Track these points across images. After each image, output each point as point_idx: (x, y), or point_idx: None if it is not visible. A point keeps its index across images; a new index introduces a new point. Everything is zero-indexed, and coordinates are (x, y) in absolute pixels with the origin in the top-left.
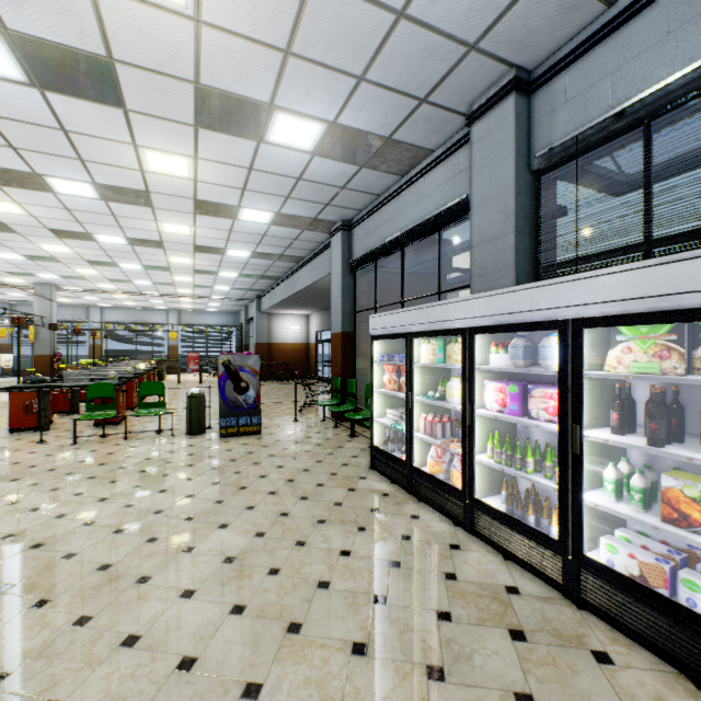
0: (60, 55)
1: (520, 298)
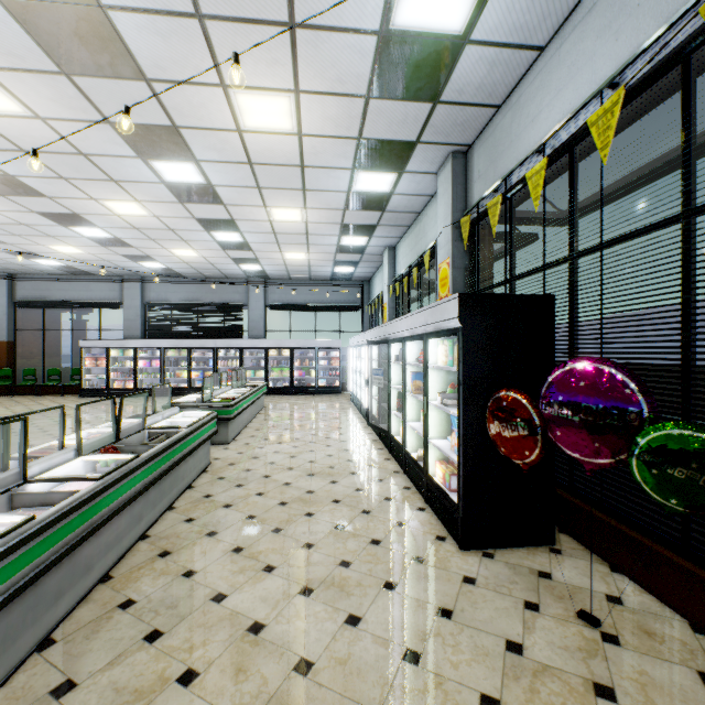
0: None
1: (152, 342)
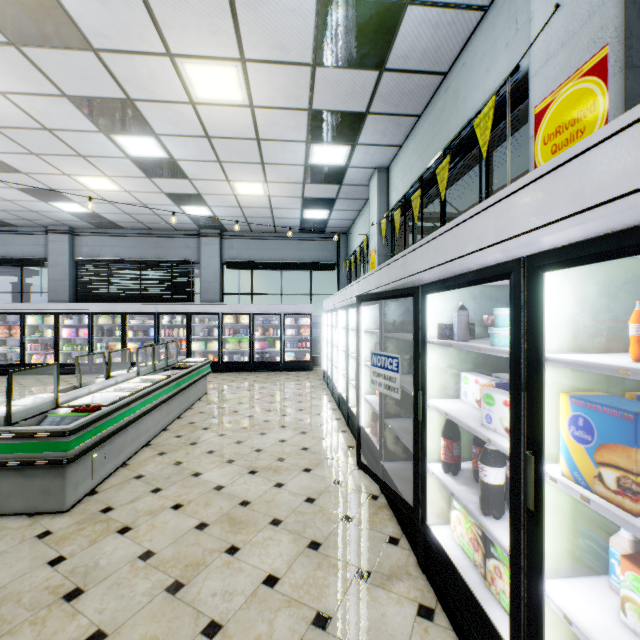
0: None
1: (78, 306)
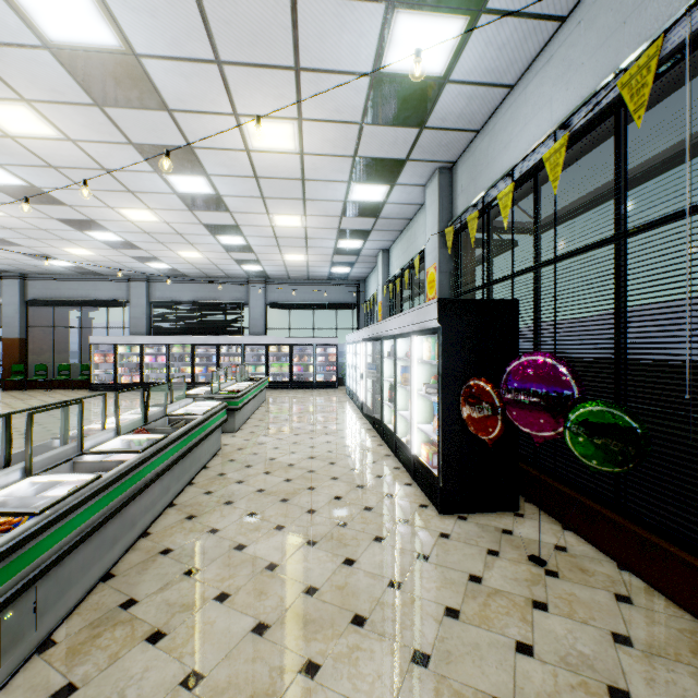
0: (7, 241)
1: (158, 339)
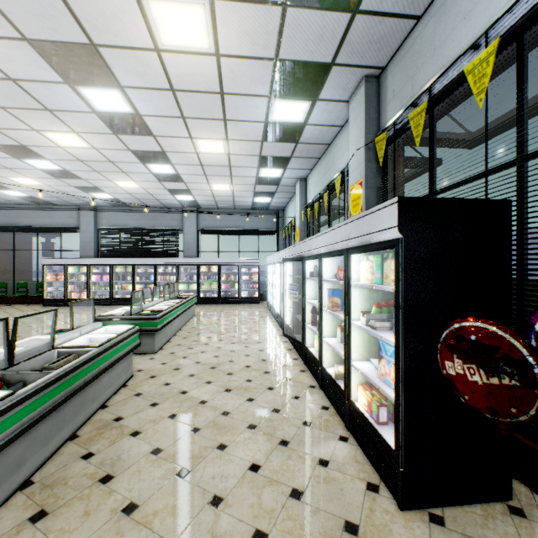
0: None
1: (103, 260)
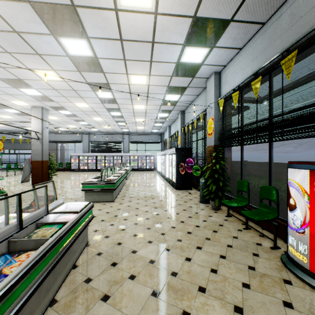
0: (52, 124)
1: (93, 154)
